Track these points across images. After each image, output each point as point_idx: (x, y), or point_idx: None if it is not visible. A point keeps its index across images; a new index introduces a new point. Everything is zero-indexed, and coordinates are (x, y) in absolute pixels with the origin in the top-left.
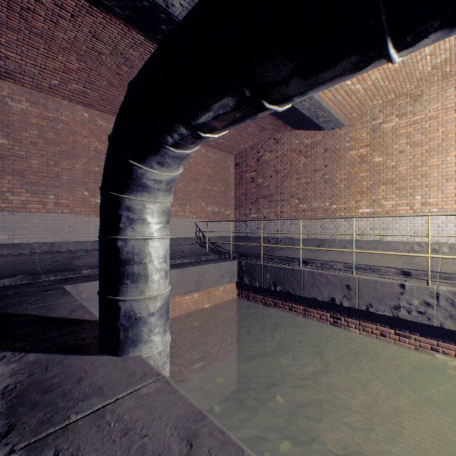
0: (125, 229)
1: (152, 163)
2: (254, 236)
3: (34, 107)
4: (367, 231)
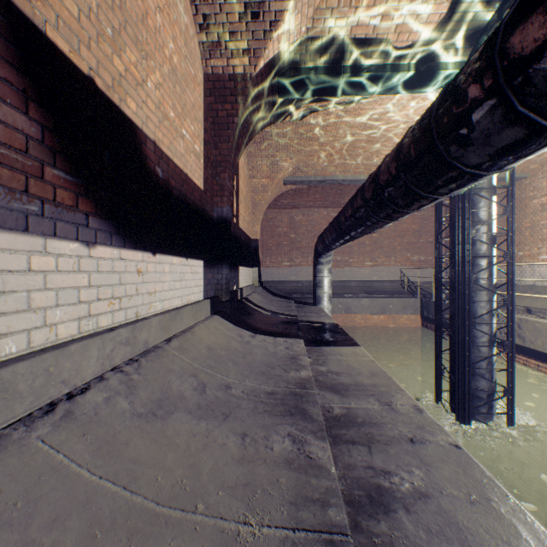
0: (317, 274)
1: (321, 258)
2: None
3: (303, 217)
4: (546, 277)
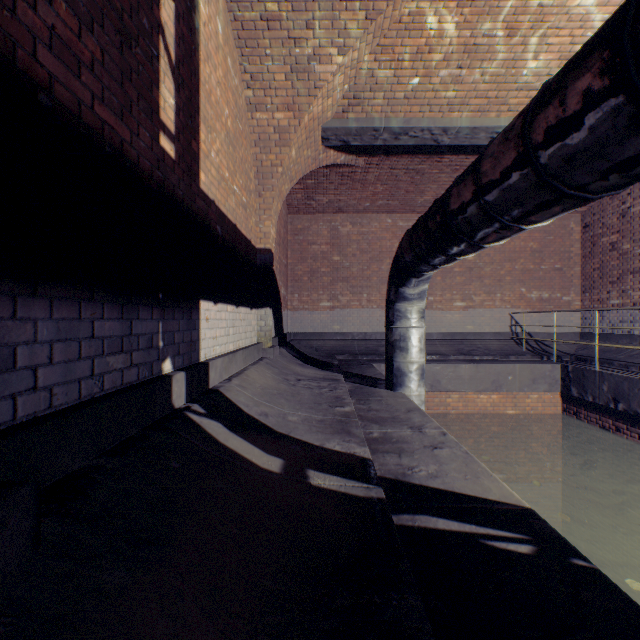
0: (396, 322)
1: (407, 286)
2: (614, 334)
3: (354, 228)
4: None
